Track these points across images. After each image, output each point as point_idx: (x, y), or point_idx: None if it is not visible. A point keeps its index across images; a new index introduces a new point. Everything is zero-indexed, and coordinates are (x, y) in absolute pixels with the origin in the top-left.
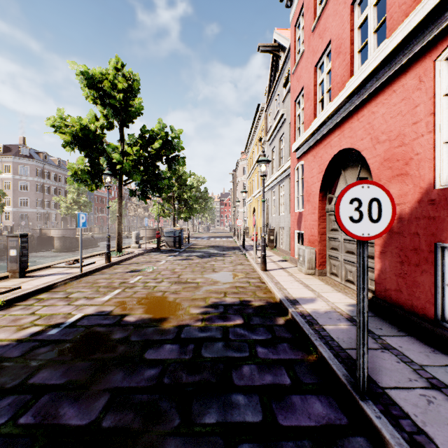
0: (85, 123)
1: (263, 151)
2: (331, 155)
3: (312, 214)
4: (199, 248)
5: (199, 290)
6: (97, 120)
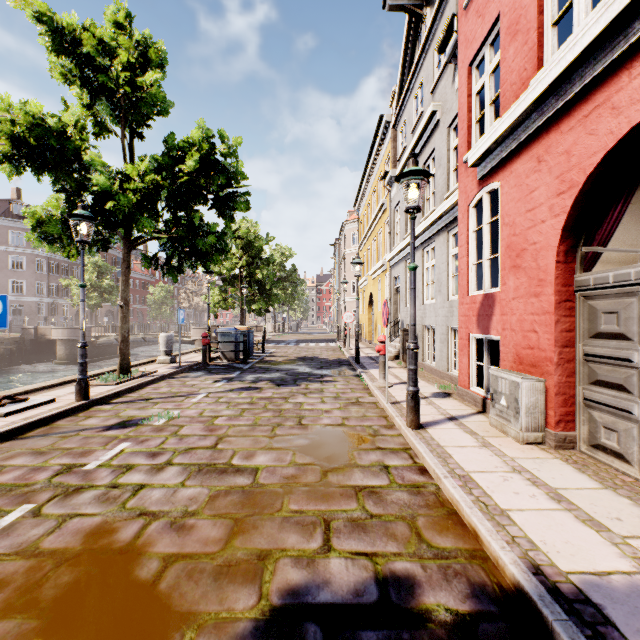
0: (38, 114)
1: (413, 153)
2: (616, 131)
3: (531, 297)
4: (278, 362)
5: (252, 507)
6: (68, 112)
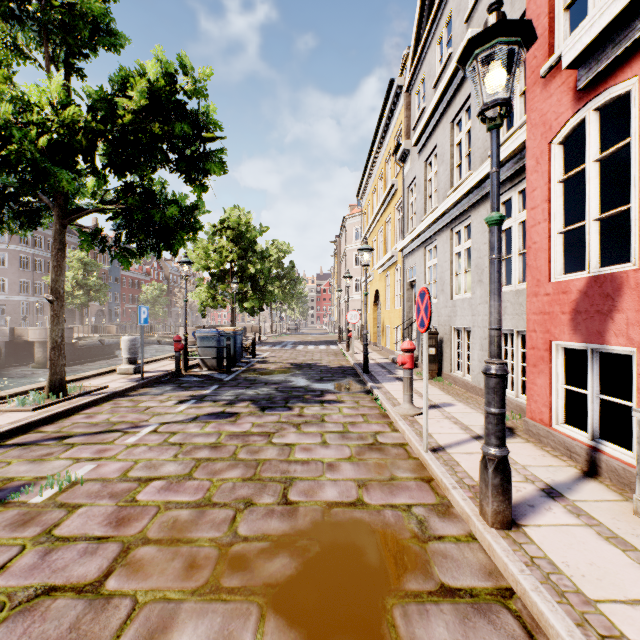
0: None
1: (496, 1)
2: None
3: None
4: (269, 370)
5: None
6: None
